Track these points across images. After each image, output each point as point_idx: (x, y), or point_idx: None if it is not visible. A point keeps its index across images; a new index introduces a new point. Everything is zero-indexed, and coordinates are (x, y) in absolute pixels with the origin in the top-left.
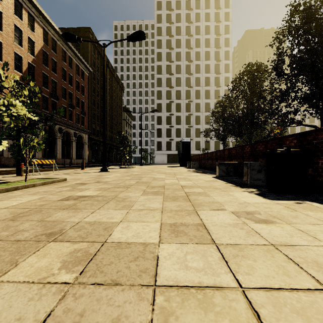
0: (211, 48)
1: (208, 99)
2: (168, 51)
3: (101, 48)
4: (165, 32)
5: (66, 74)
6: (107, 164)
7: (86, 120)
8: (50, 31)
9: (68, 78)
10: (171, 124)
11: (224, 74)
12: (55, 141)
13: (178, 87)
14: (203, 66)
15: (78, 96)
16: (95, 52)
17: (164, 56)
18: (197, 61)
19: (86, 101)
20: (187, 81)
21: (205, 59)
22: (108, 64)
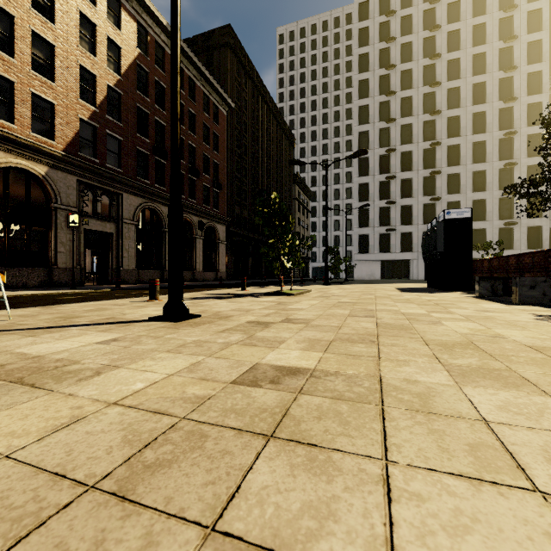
0: (488, 14)
1: (482, 133)
2: (384, 46)
3: (251, 65)
4: (376, 9)
5: (183, 112)
6: (242, 283)
7: (223, 199)
8: (151, 29)
9: (187, 119)
10: (389, 198)
11: (527, 67)
12: (162, 237)
13: (407, 117)
14: (467, 61)
15: (207, 153)
16: (240, 72)
17: (374, 59)
18: (452, 52)
19: (223, 163)
20: (427, 101)
21: (473, 43)
22: (264, 96)
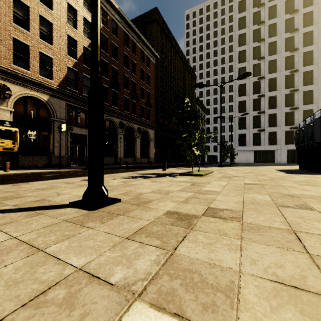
0: None
1: None
2: (256, 10)
3: (169, 32)
4: None
5: (128, 61)
6: (163, 166)
7: (152, 114)
8: (109, 12)
9: (131, 65)
10: (260, 109)
11: None
12: (116, 137)
13: (273, 55)
14: (318, 12)
15: (143, 86)
16: (163, 36)
17: (249, 19)
18: (307, 7)
19: (152, 92)
20: (288, 43)
21: None
22: (177, 50)
